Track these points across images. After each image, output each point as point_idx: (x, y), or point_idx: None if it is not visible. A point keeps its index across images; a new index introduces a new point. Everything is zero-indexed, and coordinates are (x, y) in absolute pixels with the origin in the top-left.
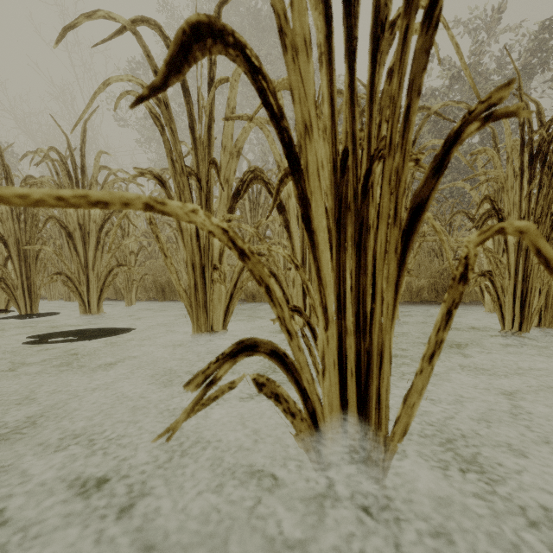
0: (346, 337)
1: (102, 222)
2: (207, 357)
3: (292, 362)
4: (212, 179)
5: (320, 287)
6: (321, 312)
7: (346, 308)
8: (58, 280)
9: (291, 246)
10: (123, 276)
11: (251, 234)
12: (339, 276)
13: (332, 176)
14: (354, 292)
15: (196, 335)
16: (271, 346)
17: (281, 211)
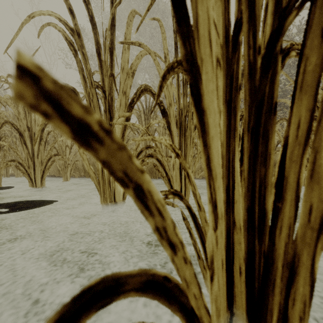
0: (234, 231)
1: (43, 125)
2: (111, 220)
3: (177, 283)
4: (114, 91)
5: (210, 179)
6: (211, 209)
7: (234, 200)
8: (12, 164)
9: (171, 141)
10: (61, 162)
11: (142, 132)
12: (228, 165)
13: (223, 47)
14: (246, 184)
15: (102, 205)
16: (147, 275)
17: (164, 115)
